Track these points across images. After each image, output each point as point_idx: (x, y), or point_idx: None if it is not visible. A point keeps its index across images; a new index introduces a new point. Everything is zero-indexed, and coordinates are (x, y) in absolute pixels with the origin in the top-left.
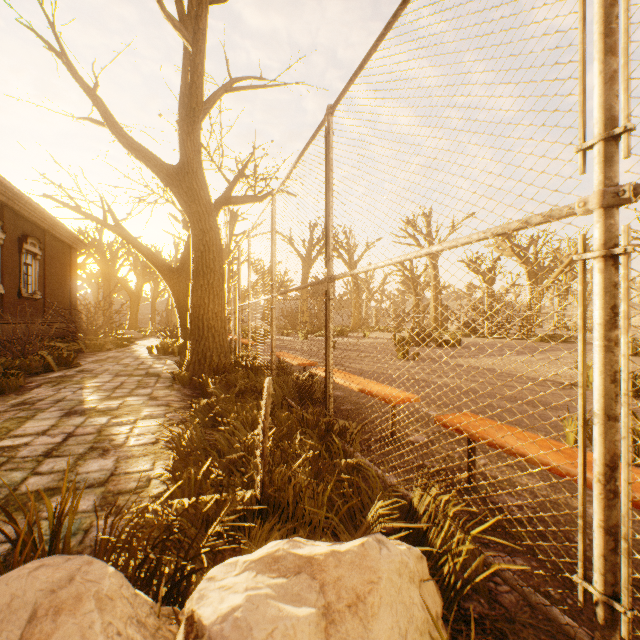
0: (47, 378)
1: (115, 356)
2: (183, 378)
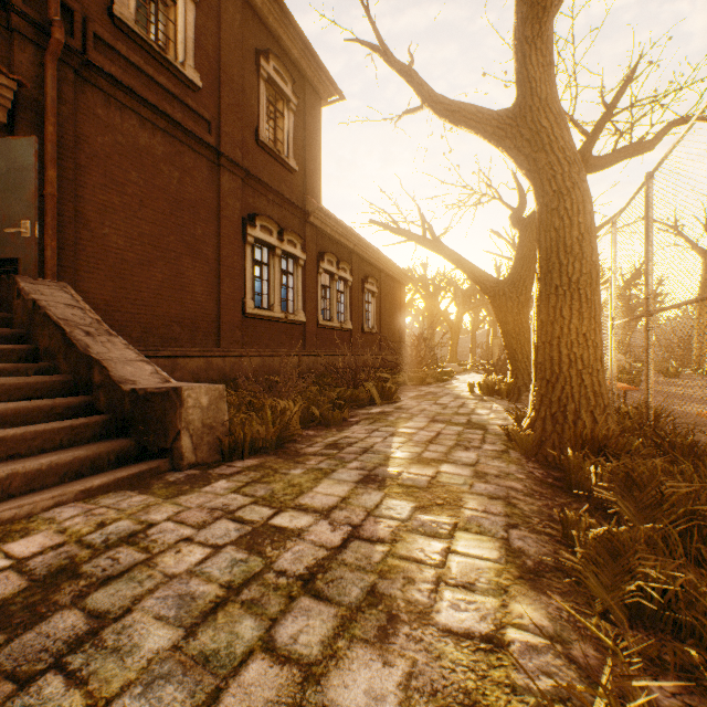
0: (367, 412)
1: (433, 392)
2: (523, 442)
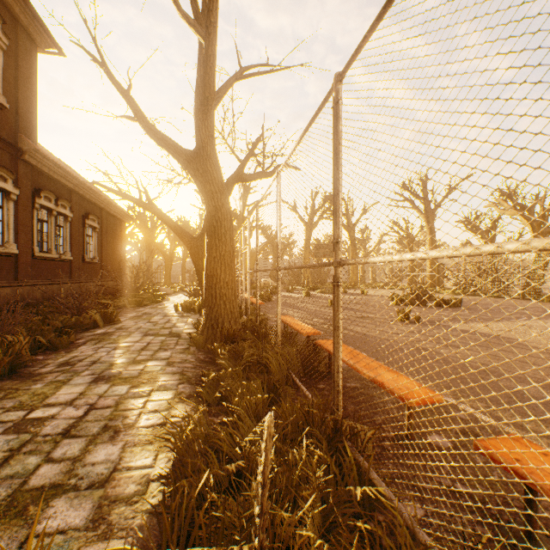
0: (93, 335)
1: (149, 313)
2: (198, 341)
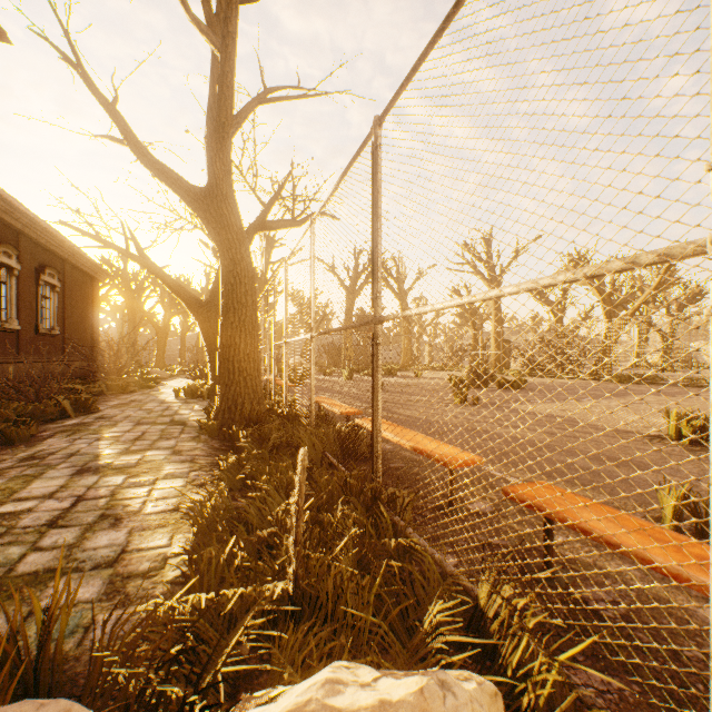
0: (62, 426)
1: (138, 400)
2: (211, 428)
